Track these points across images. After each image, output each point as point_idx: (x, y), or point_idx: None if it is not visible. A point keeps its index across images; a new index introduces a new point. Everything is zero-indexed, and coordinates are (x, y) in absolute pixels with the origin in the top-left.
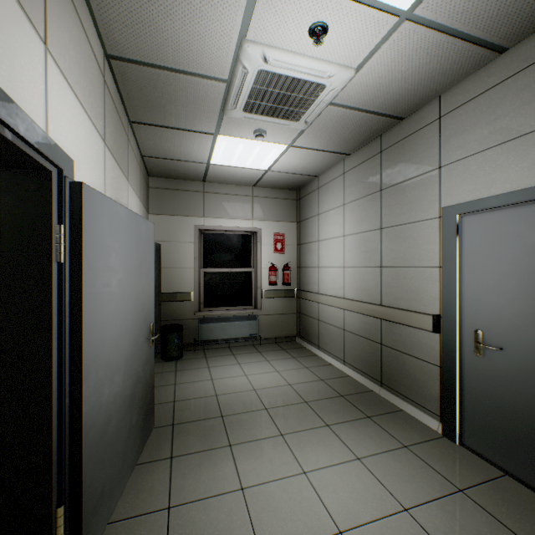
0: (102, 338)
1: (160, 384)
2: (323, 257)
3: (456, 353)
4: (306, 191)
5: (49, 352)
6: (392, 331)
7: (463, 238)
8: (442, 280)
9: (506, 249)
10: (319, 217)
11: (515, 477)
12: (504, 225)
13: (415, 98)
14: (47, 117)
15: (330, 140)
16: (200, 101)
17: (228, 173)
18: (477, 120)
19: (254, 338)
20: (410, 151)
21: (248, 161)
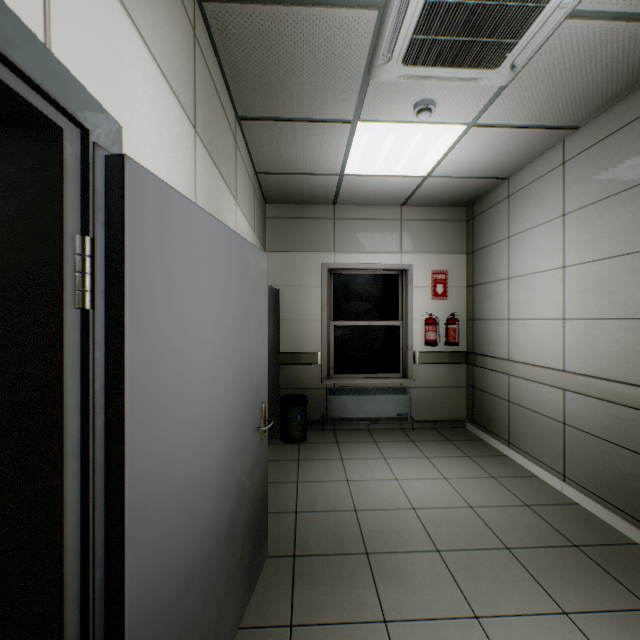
0: (172, 444)
1: (278, 480)
2: (519, 304)
3: None
4: (484, 205)
5: (58, 486)
6: None
7: None
8: None
9: None
10: (510, 242)
11: None
12: None
13: None
14: (46, 12)
15: (548, 101)
16: (333, 60)
17: (368, 187)
18: None
19: (403, 419)
20: None
21: (399, 164)
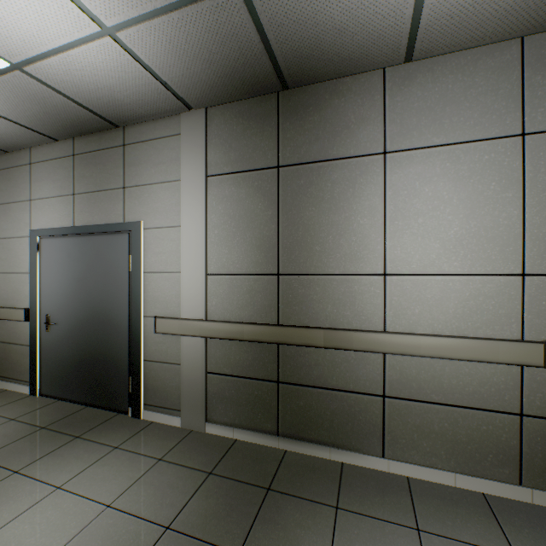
0: None
1: None
2: None
3: (38, 333)
4: None
5: None
6: (2, 327)
7: (42, 253)
8: (31, 282)
9: (60, 262)
10: None
11: (63, 399)
12: (59, 247)
13: (8, 142)
14: None
15: None
16: None
17: None
18: (49, 176)
19: None
20: (14, 180)
21: None
